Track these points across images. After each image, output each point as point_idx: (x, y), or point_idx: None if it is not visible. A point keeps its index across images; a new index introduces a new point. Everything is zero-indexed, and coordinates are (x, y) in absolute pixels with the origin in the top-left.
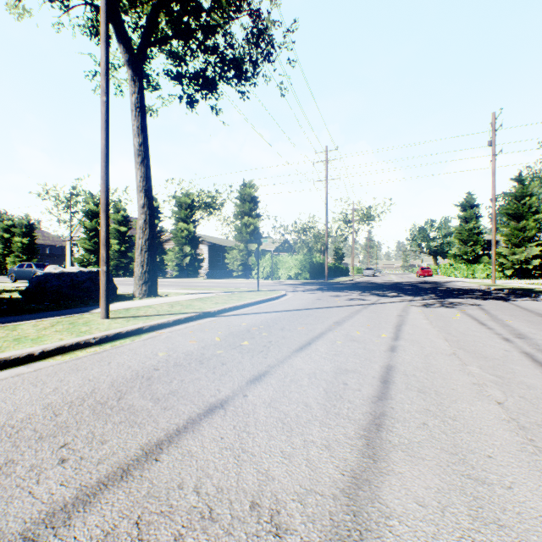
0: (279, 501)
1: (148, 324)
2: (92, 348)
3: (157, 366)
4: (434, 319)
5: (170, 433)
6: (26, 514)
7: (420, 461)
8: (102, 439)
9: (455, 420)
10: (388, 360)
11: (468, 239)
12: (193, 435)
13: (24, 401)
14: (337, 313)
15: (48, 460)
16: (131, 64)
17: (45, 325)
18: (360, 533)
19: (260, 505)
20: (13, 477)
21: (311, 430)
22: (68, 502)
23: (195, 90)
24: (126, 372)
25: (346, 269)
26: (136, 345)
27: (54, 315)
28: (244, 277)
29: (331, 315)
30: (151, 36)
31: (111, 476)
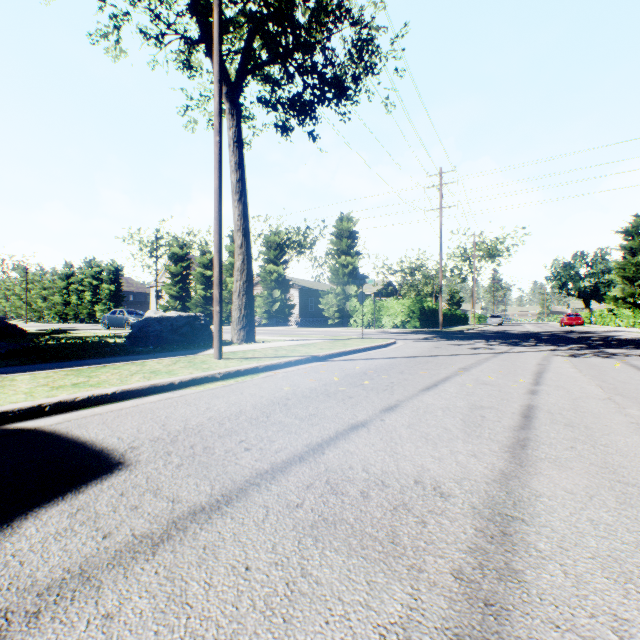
0: (438, 481)
1: (263, 364)
2: (219, 382)
3: (287, 397)
4: (584, 368)
5: (325, 439)
6: (242, 473)
7: (568, 469)
8: (270, 440)
9: (606, 447)
10: (528, 401)
11: (636, 276)
12: (346, 442)
13: (189, 415)
14: (461, 361)
15: (236, 448)
16: (229, 97)
17: (167, 363)
18: (513, 502)
19: (422, 482)
20: (217, 455)
21: (454, 445)
22: (267, 470)
23: (292, 116)
24: (261, 400)
25: (465, 317)
26: (258, 382)
27: (168, 356)
28: (339, 326)
29: (454, 362)
30: (247, 64)
31: (291, 459)
